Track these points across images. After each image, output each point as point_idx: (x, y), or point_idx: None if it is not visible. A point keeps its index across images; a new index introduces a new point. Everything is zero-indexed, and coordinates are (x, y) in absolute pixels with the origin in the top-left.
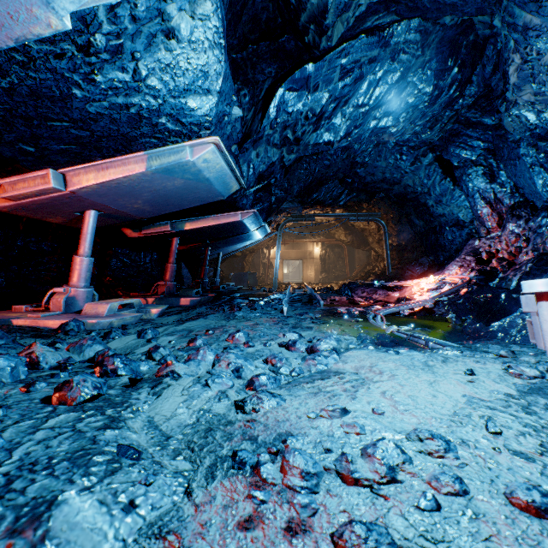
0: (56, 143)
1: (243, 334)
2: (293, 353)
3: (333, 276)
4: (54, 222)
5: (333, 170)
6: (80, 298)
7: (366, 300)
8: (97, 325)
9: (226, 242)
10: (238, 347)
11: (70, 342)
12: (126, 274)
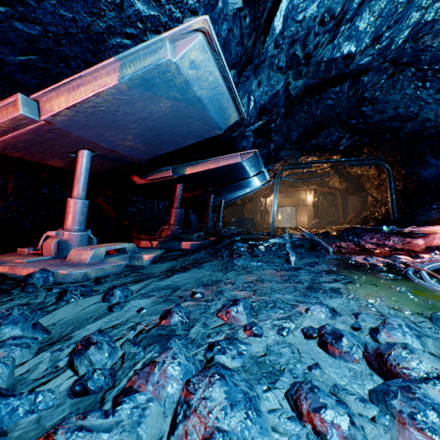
0: (10, 51)
1: (243, 308)
2: (338, 361)
3: (325, 221)
4: (56, 165)
5: (336, 111)
6: (72, 242)
7: (378, 247)
8: (68, 277)
9: (227, 189)
10: (234, 343)
11: (13, 304)
12: (141, 219)
